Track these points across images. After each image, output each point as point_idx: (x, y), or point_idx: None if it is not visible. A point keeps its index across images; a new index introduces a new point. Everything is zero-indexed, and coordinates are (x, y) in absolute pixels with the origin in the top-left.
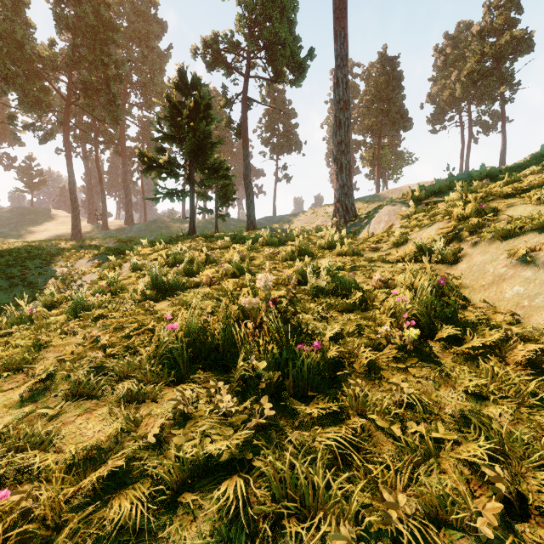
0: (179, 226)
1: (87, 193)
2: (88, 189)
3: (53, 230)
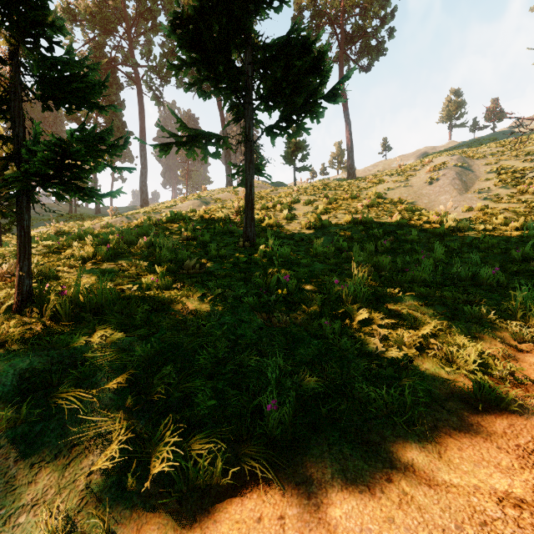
0: None
1: None
2: None
3: None
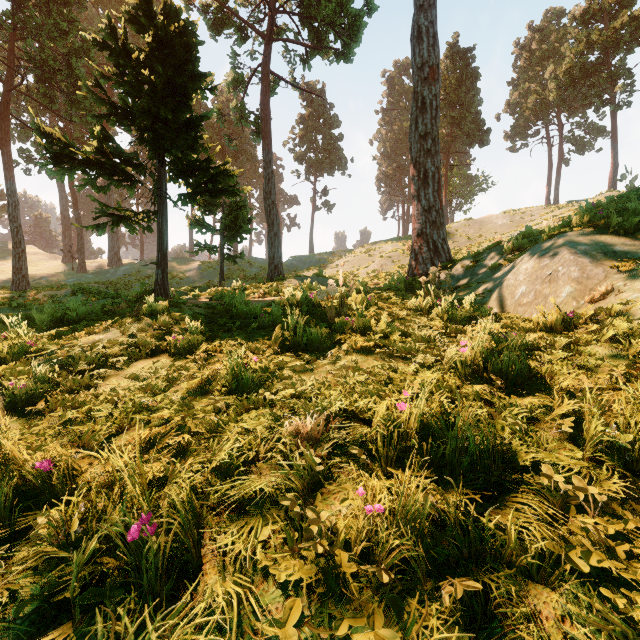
0: (183, 268)
1: (62, 223)
2: (63, 217)
3: (10, 273)
